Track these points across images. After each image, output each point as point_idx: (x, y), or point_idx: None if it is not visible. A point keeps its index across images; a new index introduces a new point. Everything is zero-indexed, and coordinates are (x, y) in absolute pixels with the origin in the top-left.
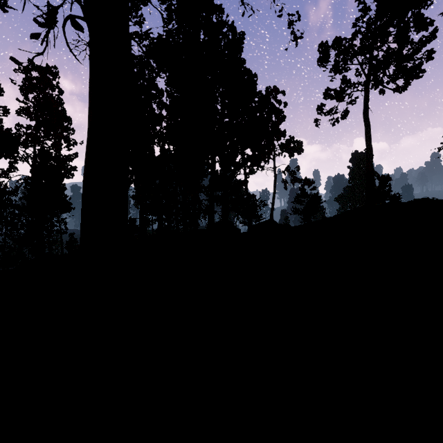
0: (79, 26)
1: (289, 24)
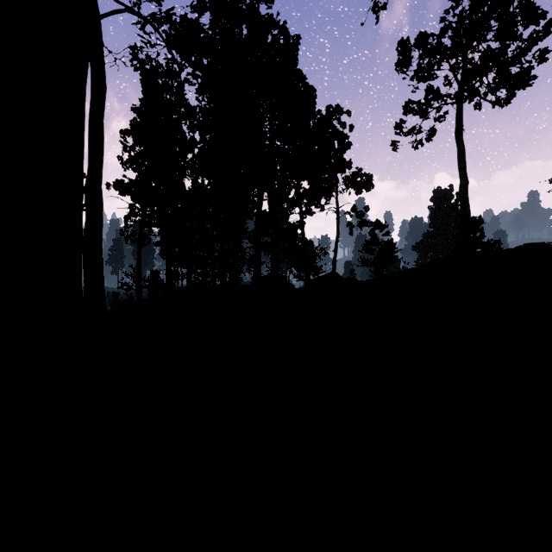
0: None
1: None
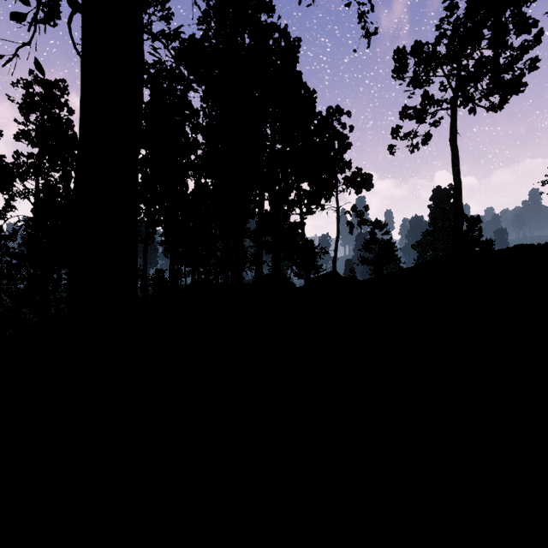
0: (76, 3)
1: (360, 16)
